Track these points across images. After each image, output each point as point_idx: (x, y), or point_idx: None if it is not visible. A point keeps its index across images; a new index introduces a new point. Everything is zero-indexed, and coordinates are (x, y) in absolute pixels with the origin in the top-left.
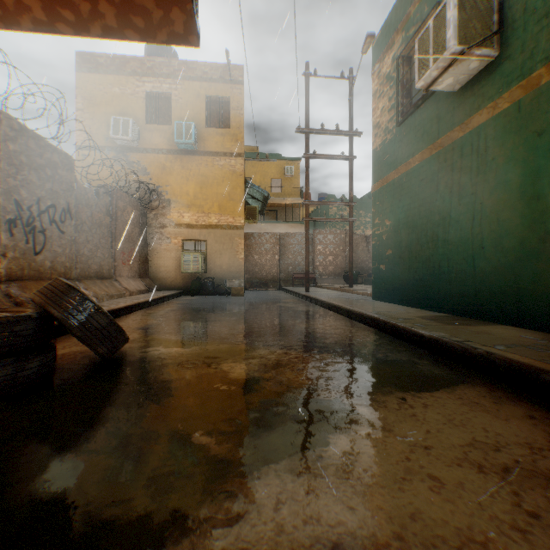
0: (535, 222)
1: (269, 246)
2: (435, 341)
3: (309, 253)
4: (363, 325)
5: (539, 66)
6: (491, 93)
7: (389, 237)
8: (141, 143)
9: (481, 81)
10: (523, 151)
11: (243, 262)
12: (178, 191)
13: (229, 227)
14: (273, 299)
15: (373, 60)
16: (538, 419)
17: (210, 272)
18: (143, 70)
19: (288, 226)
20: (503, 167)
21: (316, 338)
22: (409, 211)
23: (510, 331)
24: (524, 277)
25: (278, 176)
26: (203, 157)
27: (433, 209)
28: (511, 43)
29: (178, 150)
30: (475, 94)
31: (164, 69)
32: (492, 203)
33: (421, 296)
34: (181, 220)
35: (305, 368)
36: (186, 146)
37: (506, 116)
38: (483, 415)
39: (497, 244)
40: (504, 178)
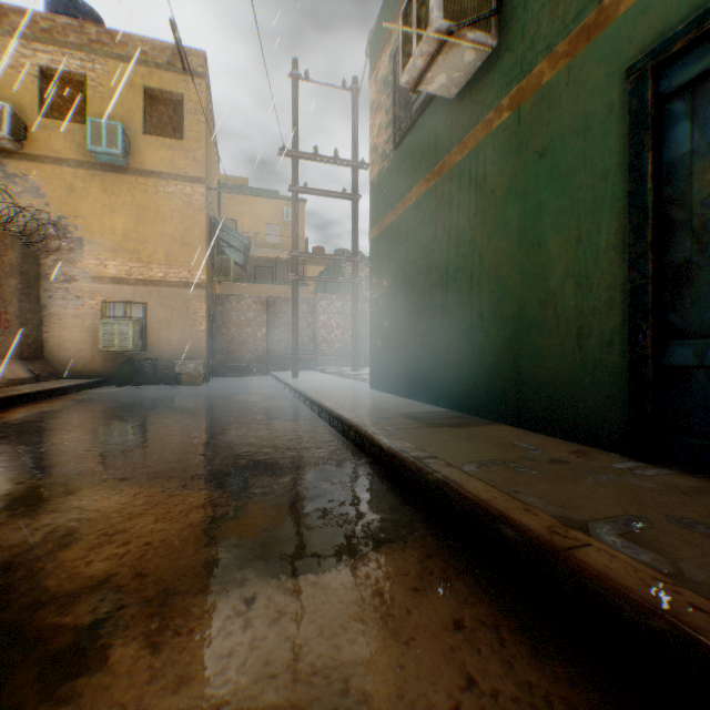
0: (538, 279)
1: (252, 314)
2: (393, 457)
3: (309, 325)
4: (329, 428)
5: (541, 59)
6: (491, 99)
7: (386, 302)
8: (31, 147)
9: (481, 82)
10: (525, 180)
11: (205, 336)
12: (97, 226)
13: (183, 284)
14: (241, 389)
15: (370, 59)
16: (469, 630)
17: (152, 351)
18: (34, 32)
19: (288, 289)
20: (503, 202)
21: (232, 456)
22: (407, 267)
23: (506, 434)
24: (526, 356)
25: (276, 221)
26: (140, 178)
27: (431, 262)
28: (512, 28)
29: (97, 164)
30: (475, 102)
31: (73, 36)
32: (493, 253)
33: (419, 384)
34: (103, 271)
35: (134, 528)
36: (111, 159)
37: (507, 131)
38: (374, 631)
39: (497, 311)
40: (504, 218)
